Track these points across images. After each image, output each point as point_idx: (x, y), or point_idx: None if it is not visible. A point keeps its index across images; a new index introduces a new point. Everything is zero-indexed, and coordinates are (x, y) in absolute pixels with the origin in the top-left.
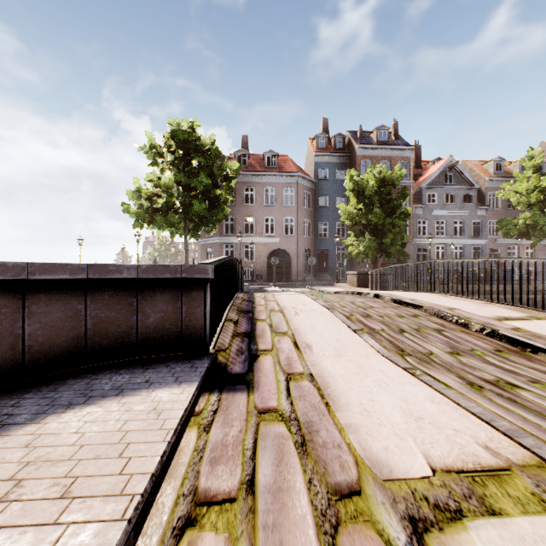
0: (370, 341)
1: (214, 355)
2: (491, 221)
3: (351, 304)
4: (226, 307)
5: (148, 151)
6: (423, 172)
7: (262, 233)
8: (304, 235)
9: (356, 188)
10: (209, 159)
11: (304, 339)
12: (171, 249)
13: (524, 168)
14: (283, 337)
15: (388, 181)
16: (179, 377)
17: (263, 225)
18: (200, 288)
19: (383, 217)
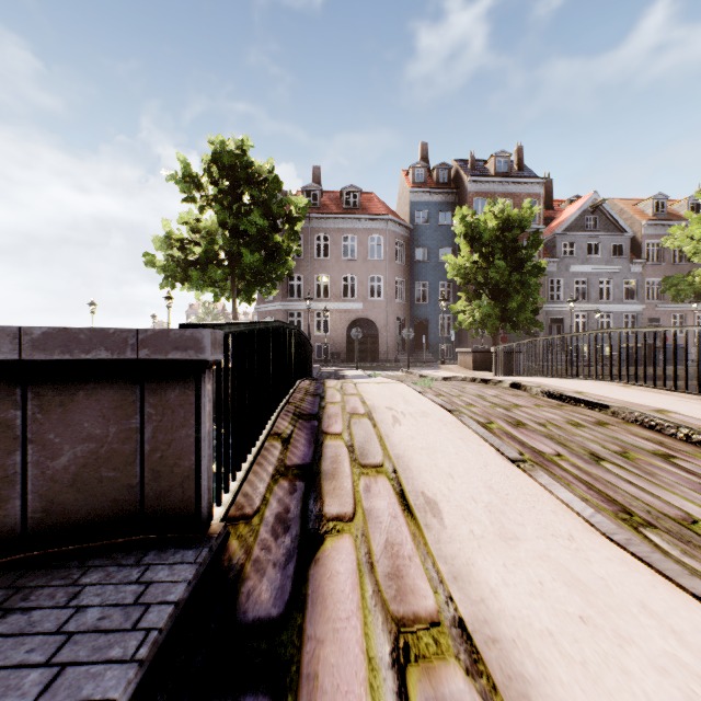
0: (560, 492)
1: (217, 540)
2: (650, 280)
3: (480, 401)
4: (274, 409)
5: (181, 181)
6: (556, 215)
7: (339, 296)
8: (397, 300)
9: (469, 232)
10: (265, 193)
11: (418, 485)
12: (221, 319)
13: (694, 208)
14: (376, 478)
15: (514, 223)
16: (65, 670)
17: (340, 286)
18: (187, 384)
19: (508, 273)
